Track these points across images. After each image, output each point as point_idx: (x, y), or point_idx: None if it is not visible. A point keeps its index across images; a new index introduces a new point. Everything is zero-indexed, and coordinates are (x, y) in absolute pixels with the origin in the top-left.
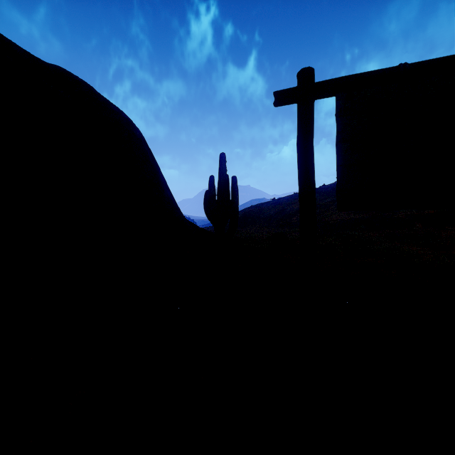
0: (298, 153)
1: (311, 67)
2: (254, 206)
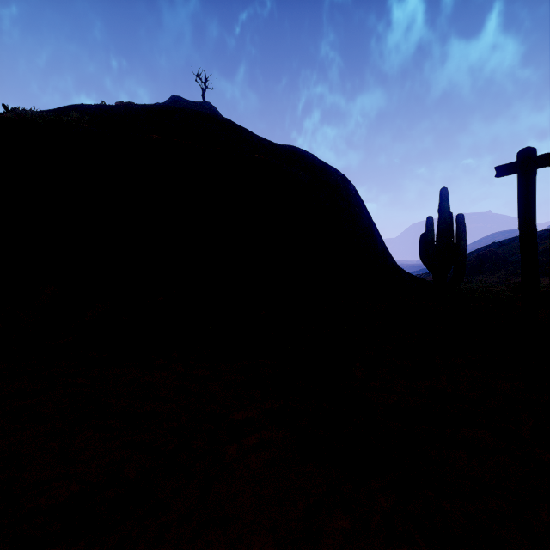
0: (518, 217)
1: (530, 146)
2: (496, 244)
